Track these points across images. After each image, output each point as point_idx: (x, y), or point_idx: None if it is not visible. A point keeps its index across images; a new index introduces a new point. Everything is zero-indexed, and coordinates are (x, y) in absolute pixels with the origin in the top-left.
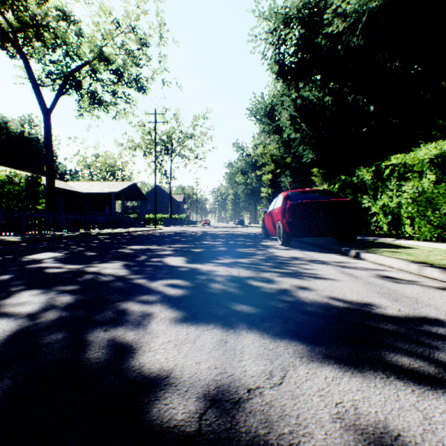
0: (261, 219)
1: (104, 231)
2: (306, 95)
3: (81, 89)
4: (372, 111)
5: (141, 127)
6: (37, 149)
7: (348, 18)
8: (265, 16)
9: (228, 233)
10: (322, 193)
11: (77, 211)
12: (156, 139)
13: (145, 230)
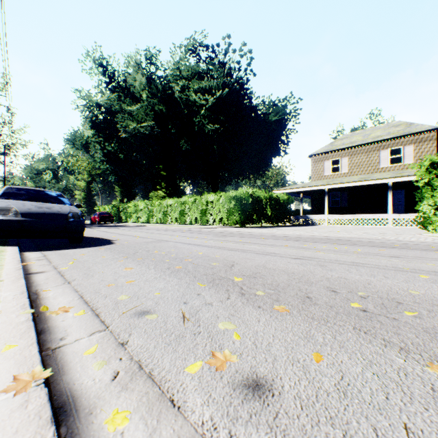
0: None
1: None
2: (110, 149)
3: None
4: (146, 163)
5: None
6: None
7: (128, 130)
8: (84, 97)
9: None
10: (107, 213)
11: None
12: (6, 165)
13: None
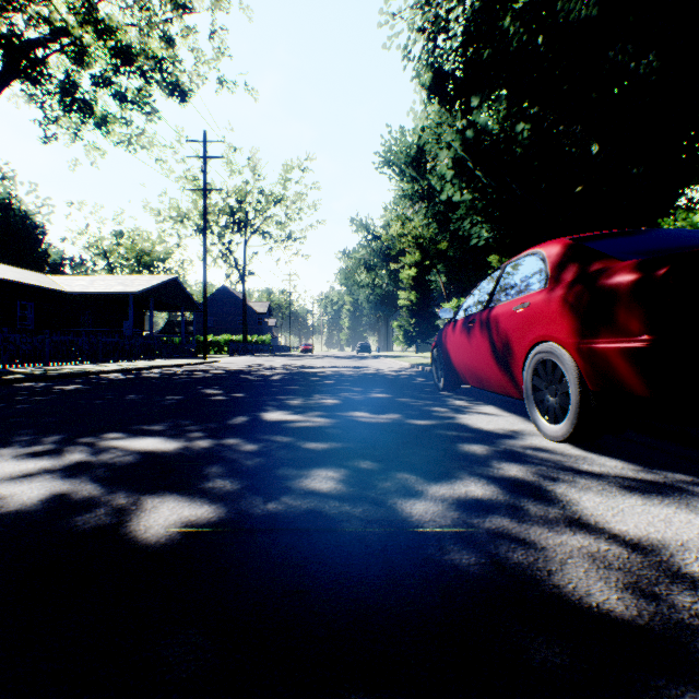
0: (399, 343)
1: (74, 367)
2: (484, 122)
3: (44, 76)
4: (595, 155)
5: (189, 180)
6: (7, 220)
7: None
8: None
9: (345, 371)
10: None
11: (61, 328)
12: (206, 189)
13: (175, 364)
